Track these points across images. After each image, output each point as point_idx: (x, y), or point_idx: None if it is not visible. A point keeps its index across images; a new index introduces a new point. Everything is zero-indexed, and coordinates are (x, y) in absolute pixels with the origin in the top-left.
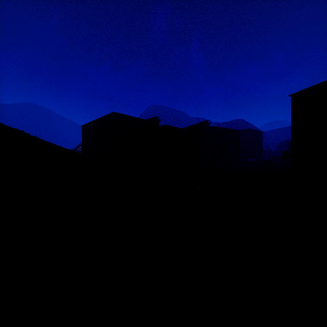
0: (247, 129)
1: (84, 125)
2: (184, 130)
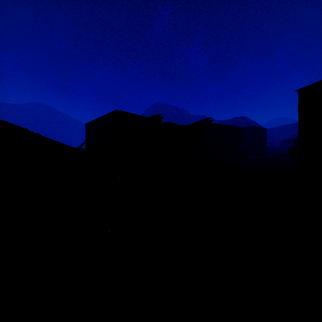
0: (250, 126)
1: (88, 123)
2: (186, 127)
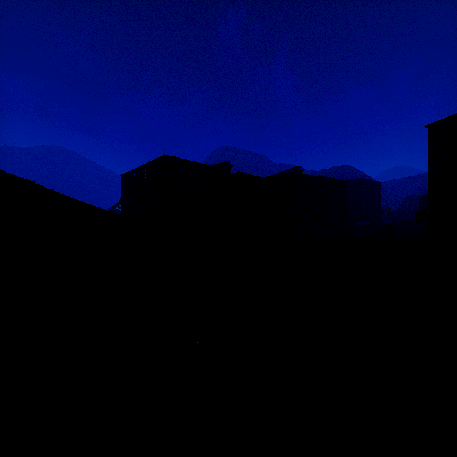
0: (357, 179)
1: (124, 174)
2: (266, 179)
